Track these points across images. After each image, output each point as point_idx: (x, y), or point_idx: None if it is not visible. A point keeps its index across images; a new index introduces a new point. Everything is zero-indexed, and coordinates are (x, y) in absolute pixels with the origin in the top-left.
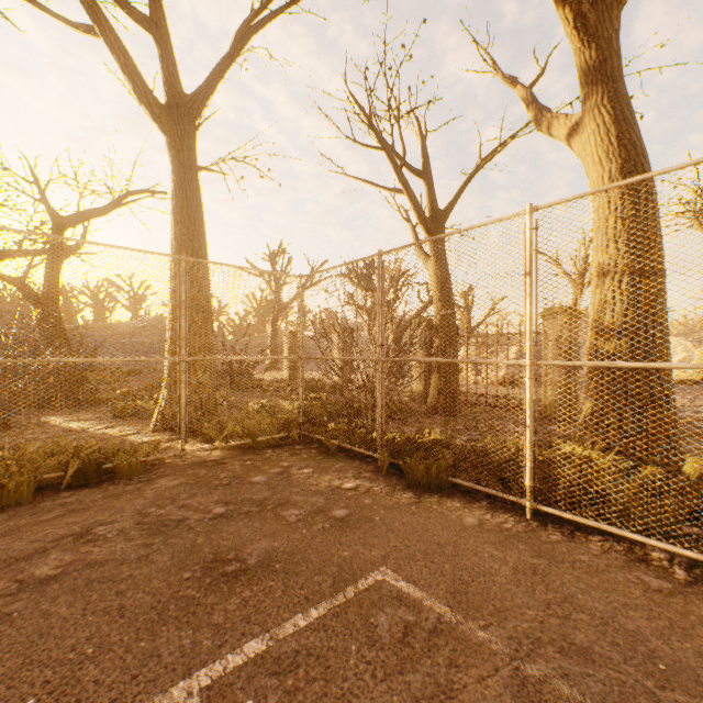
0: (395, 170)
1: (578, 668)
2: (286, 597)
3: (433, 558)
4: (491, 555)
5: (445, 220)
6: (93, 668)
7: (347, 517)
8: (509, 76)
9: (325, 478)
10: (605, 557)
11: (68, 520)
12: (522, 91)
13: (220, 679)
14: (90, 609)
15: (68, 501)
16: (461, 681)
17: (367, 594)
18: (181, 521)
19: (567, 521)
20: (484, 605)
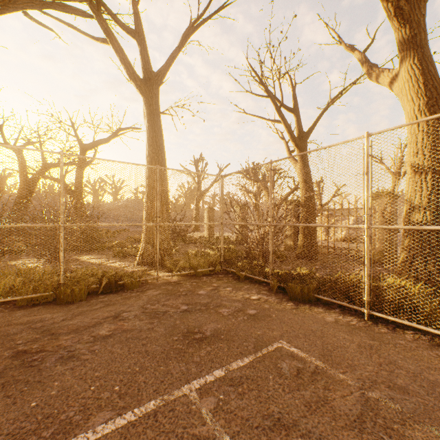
0: (276, 109)
1: (399, 395)
2: (230, 351)
3: (309, 337)
4: (344, 337)
5: (307, 138)
6: (141, 376)
7: (256, 314)
8: (349, 45)
9: (240, 293)
10: (415, 342)
11: (107, 309)
12: (358, 55)
13: (204, 385)
14: (131, 350)
15: (104, 300)
16: (332, 396)
17: (274, 353)
18: (165, 312)
19: (390, 322)
20: (342, 362)
